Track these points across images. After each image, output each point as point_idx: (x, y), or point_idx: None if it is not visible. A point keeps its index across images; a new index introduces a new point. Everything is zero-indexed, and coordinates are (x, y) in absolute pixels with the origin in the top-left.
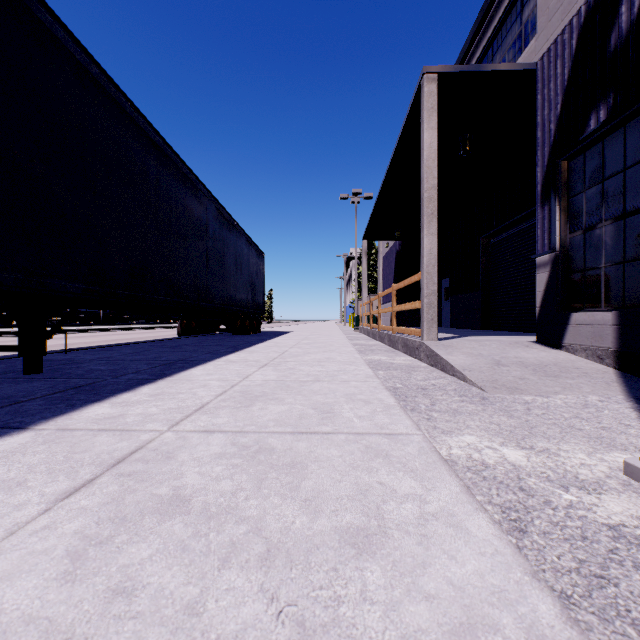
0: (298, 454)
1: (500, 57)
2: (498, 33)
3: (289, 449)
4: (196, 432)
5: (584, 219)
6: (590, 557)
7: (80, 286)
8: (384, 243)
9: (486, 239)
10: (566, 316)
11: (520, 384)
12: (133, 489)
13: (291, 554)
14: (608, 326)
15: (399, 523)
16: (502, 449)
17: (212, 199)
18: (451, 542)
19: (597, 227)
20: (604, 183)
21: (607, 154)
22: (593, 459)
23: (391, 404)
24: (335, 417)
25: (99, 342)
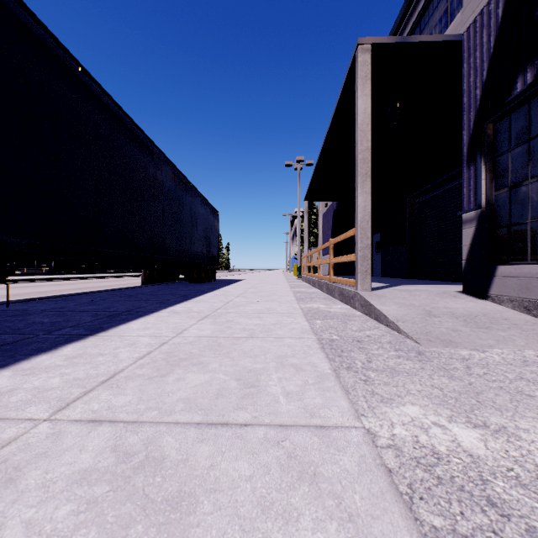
0: (192, 473)
1: (427, 33)
2: (425, 12)
3: (184, 460)
4: (80, 423)
5: (510, 177)
6: None
7: (23, 240)
8: (323, 203)
9: (412, 199)
10: (492, 268)
11: (454, 336)
12: None
13: None
14: (535, 279)
15: None
16: (452, 427)
17: (168, 162)
18: None
19: (523, 184)
20: (530, 142)
21: (533, 115)
22: None
23: (325, 372)
24: (258, 394)
25: (73, 290)
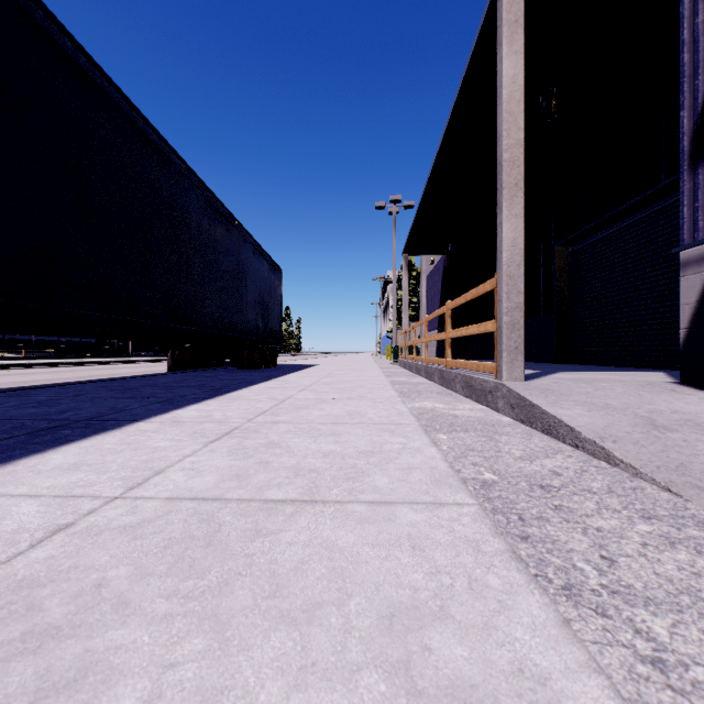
0: None
1: None
2: None
3: None
4: None
5: None
6: None
7: None
8: (428, 260)
9: (562, 247)
10: None
11: None
12: None
13: None
14: None
15: None
16: None
17: (196, 181)
18: None
19: None
20: None
21: None
22: None
23: None
24: None
25: (67, 379)
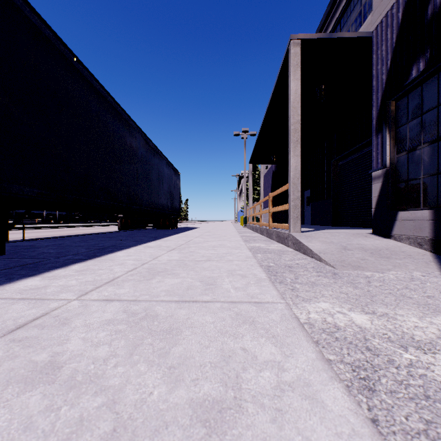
0: (177, 320)
1: (346, 30)
2: (344, 13)
3: (170, 316)
4: (98, 301)
5: (407, 143)
6: (435, 418)
7: (35, 190)
8: (264, 166)
9: (335, 162)
10: (394, 214)
11: (361, 263)
12: (15, 355)
13: (136, 435)
14: (426, 221)
15: (255, 394)
16: (350, 314)
17: (140, 132)
18: (306, 419)
19: (417, 149)
20: (422, 116)
21: (425, 95)
22: (424, 322)
23: (262, 278)
24: (216, 288)
25: (63, 234)
